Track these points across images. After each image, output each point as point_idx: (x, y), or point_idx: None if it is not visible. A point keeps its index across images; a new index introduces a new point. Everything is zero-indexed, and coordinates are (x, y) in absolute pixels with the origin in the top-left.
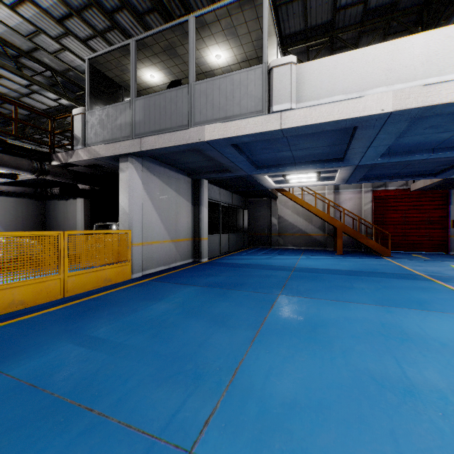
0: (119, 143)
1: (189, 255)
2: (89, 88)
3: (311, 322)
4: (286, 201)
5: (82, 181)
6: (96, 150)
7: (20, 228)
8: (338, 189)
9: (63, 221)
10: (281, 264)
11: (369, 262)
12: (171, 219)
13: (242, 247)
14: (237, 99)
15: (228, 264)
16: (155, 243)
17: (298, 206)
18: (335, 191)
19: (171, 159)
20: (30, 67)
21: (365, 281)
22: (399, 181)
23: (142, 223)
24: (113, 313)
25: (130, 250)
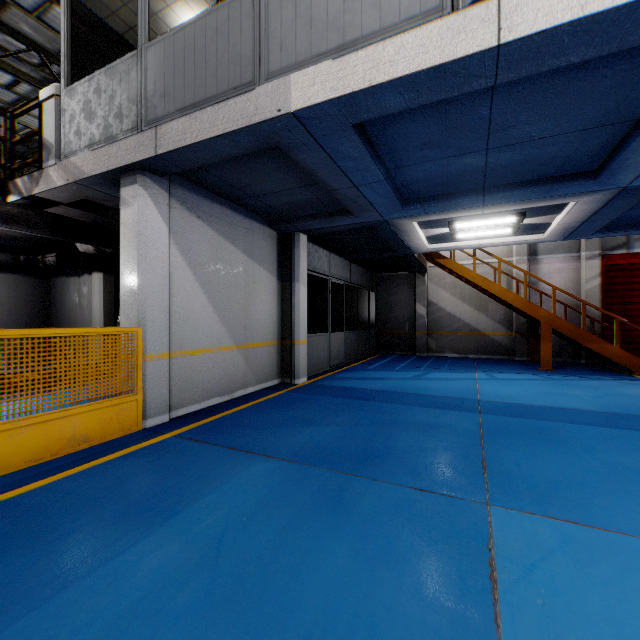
0: (117, 144)
1: (272, 373)
2: (67, 44)
3: None
4: (442, 277)
5: (71, 235)
6: (77, 165)
7: (6, 321)
8: (536, 253)
9: (74, 311)
10: (448, 392)
11: (623, 390)
12: (235, 305)
13: (367, 354)
14: None
15: (344, 390)
16: (201, 353)
17: (462, 284)
18: (531, 259)
19: (231, 186)
20: (4, 47)
21: None
22: None
23: (169, 313)
24: None
25: (139, 370)
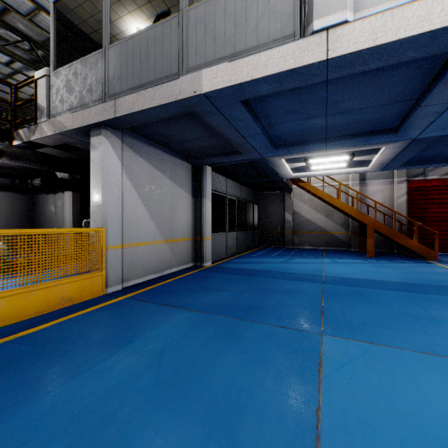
0: (88, 109)
1: (188, 258)
2: (54, 42)
3: (427, 435)
4: (302, 195)
5: (54, 167)
6: (61, 122)
7: (5, 225)
8: (365, 179)
9: (52, 217)
10: (304, 270)
11: (417, 269)
12: (164, 214)
13: (252, 247)
14: (252, 23)
15: (236, 270)
16: (142, 245)
17: (316, 199)
18: (361, 182)
19: (162, 136)
20: (5, 38)
21: (443, 305)
22: (442, 169)
23: (122, 219)
24: (26, 382)
25: (103, 256)
